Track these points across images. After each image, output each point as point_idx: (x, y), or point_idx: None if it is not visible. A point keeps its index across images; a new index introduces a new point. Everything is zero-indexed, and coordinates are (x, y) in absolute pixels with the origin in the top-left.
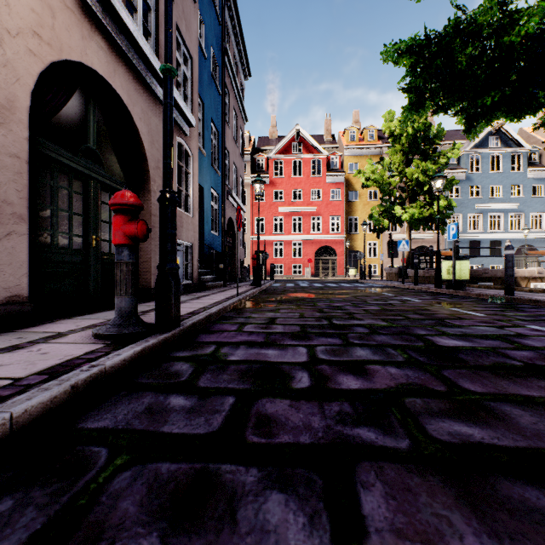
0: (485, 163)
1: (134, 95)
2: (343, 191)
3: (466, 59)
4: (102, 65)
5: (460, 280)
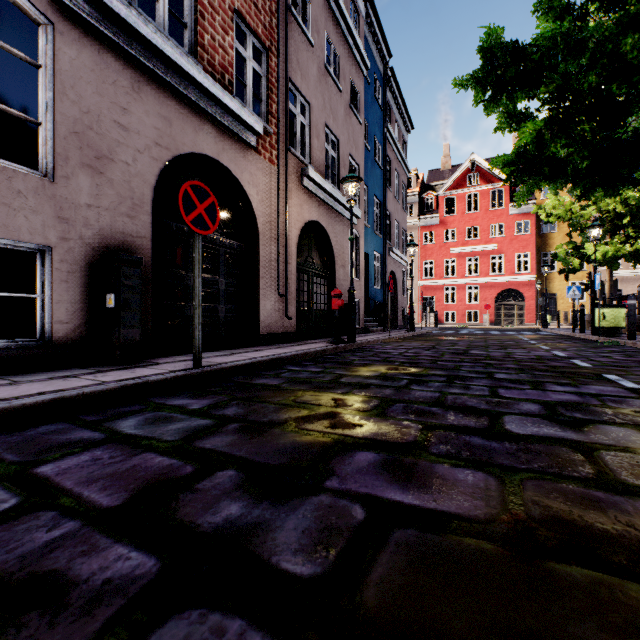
0: None
1: (328, 220)
2: (533, 222)
3: (547, 169)
4: (316, 215)
5: (611, 327)
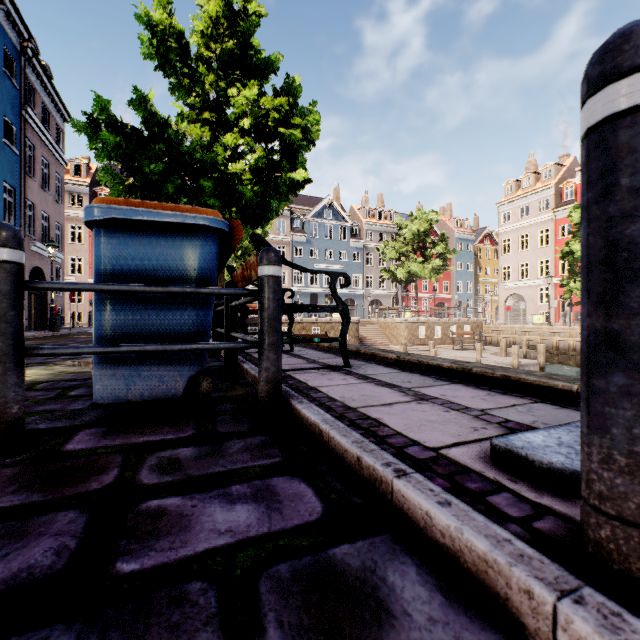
0: (322, 230)
1: None
2: None
3: None
4: None
5: None
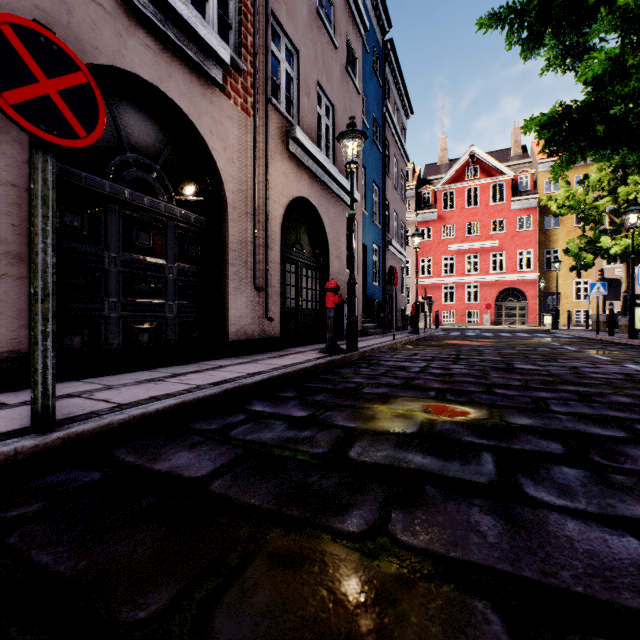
0: None
1: (321, 199)
2: (536, 217)
3: (602, 128)
4: (306, 191)
5: None
